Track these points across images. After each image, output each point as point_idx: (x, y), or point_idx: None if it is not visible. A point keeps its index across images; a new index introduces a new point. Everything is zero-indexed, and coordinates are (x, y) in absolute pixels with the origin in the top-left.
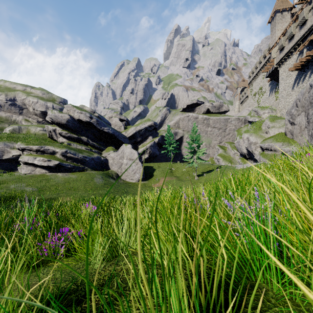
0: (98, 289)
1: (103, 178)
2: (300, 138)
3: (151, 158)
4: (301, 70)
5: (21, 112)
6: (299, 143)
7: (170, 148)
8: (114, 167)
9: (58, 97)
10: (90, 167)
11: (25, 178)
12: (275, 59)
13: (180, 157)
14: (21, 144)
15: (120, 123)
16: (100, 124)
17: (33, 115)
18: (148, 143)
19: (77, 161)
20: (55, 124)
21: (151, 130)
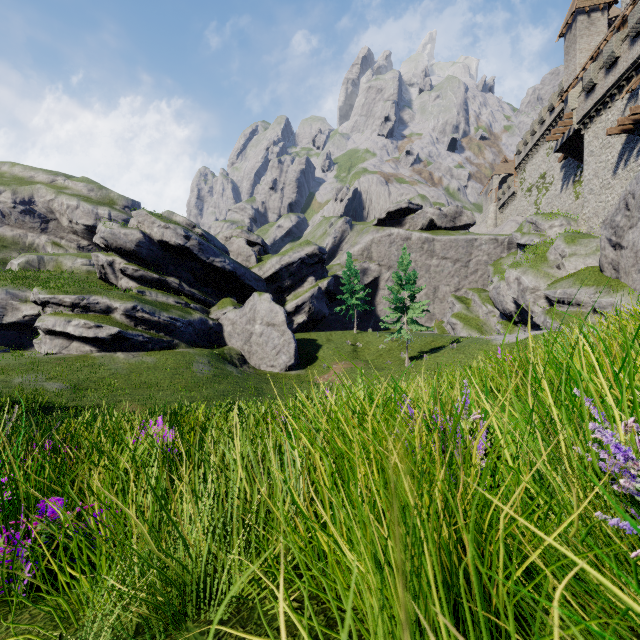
0: None
1: (211, 364)
2: (634, 276)
3: (312, 322)
4: (634, 133)
5: (45, 228)
6: (632, 288)
7: (352, 302)
8: (236, 341)
9: (122, 196)
10: (184, 339)
11: (46, 363)
12: (575, 113)
13: (373, 320)
14: (40, 292)
15: (247, 250)
16: (207, 252)
17: (69, 234)
18: (307, 291)
19: (158, 327)
20: (113, 252)
21: (313, 264)
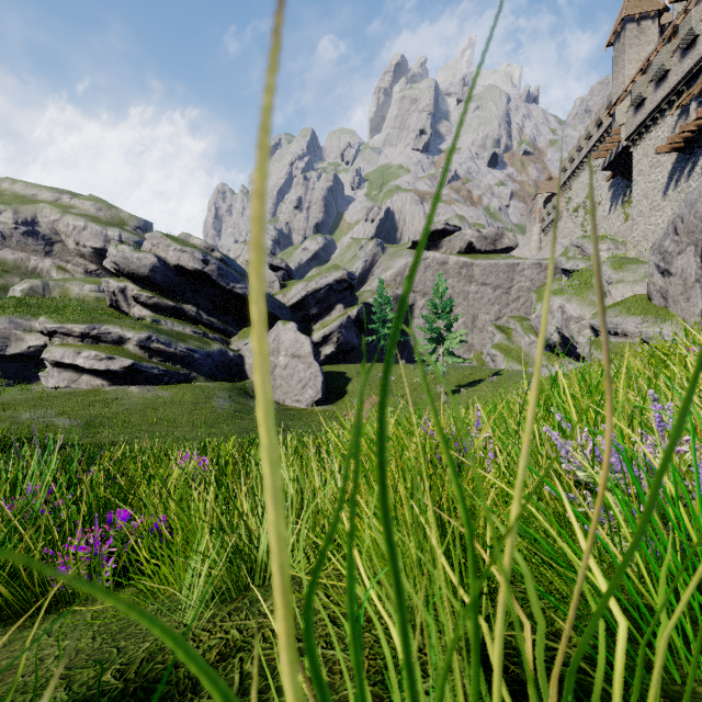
0: (184, 695)
1: (232, 399)
2: (683, 305)
3: (341, 353)
4: (685, 152)
5: (50, 251)
6: (681, 318)
7: (384, 332)
8: None
9: (133, 216)
10: (203, 372)
11: (55, 397)
12: (623, 129)
13: (406, 351)
14: (47, 321)
15: (270, 276)
16: (227, 277)
17: (76, 257)
18: (336, 320)
19: (174, 359)
20: (125, 277)
21: (342, 290)
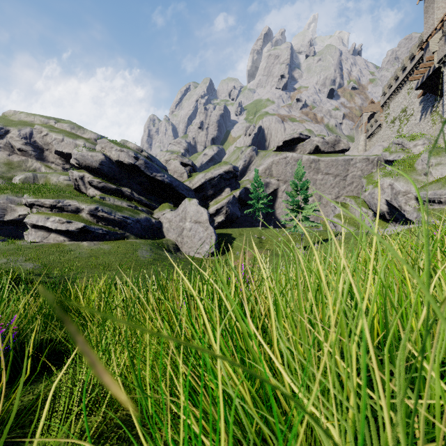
0: None
1: (152, 251)
2: None
3: (228, 221)
4: None
5: (41, 155)
6: None
7: (258, 206)
8: (171, 234)
9: (94, 133)
10: (133, 233)
11: (29, 248)
12: (435, 54)
13: (273, 220)
14: (28, 197)
15: (181, 169)
16: (151, 169)
17: (57, 160)
18: (225, 198)
19: (113, 223)
20: (83, 169)
21: (229, 178)
